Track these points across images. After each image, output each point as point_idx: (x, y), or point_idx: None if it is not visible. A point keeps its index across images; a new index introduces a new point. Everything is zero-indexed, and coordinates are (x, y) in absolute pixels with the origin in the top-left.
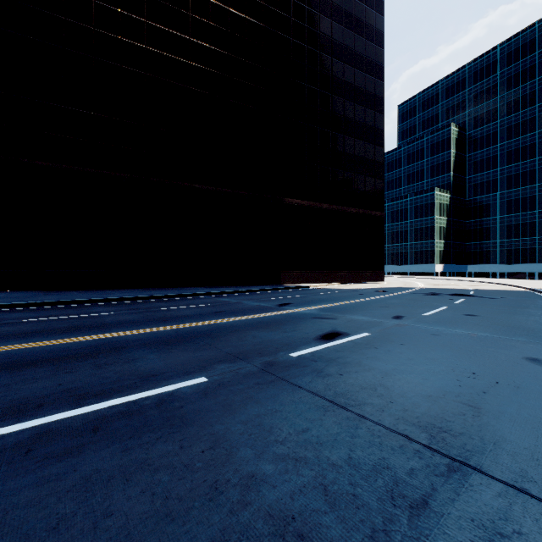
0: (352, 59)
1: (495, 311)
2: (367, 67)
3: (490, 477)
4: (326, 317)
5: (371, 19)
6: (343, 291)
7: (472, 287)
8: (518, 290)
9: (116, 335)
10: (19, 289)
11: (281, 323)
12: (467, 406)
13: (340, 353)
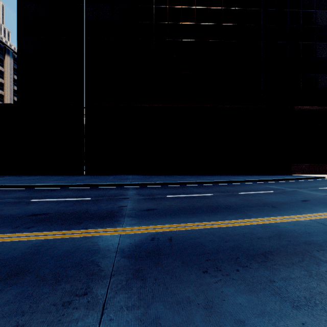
0: None
1: None
2: None
3: None
4: None
5: None
6: None
7: None
8: None
9: (268, 222)
10: (133, 173)
11: None
12: None
13: None
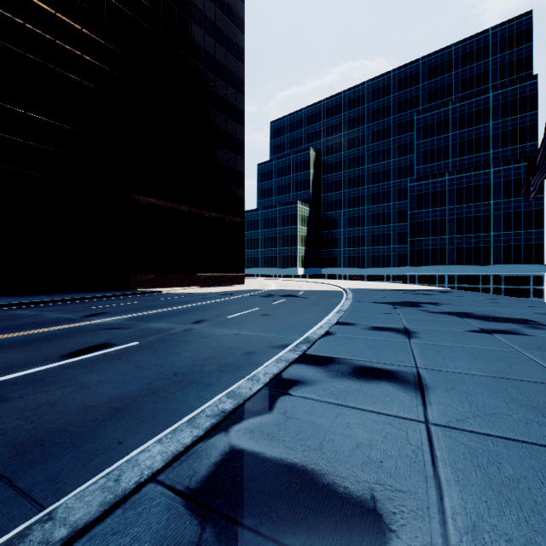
0: (213, 66)
1: (291, 310)
2: (229, 78)
3: (12, 487)
4: (122, 327)
5: (232, 34)
6: (190, 296)
7: (309, 288)
8: (336, 289)
9: None
10: None
11: (49, 340)
12: (112, 411)
13: (65, 370)
